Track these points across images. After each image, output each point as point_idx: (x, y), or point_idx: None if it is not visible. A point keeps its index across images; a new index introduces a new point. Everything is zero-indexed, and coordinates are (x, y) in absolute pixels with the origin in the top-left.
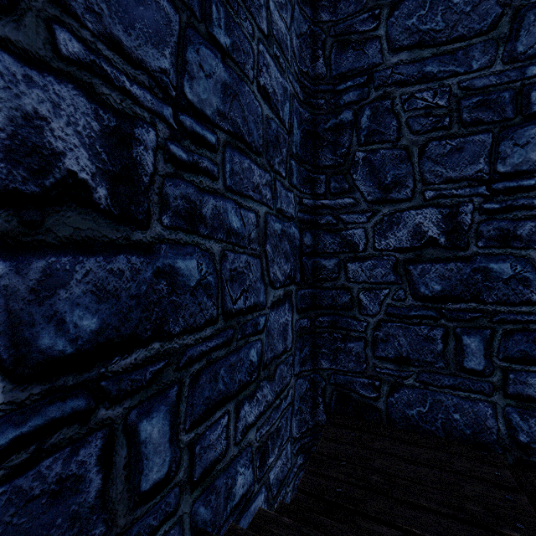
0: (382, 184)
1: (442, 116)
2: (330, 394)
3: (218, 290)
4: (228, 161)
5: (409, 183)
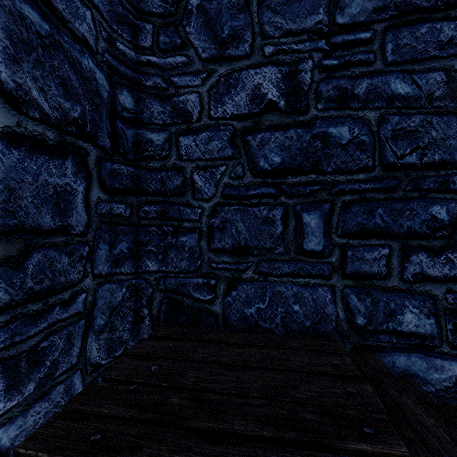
0: (218, 38)
1: None
2: (159, 304)
3: None
4: None
5: (247, 37)
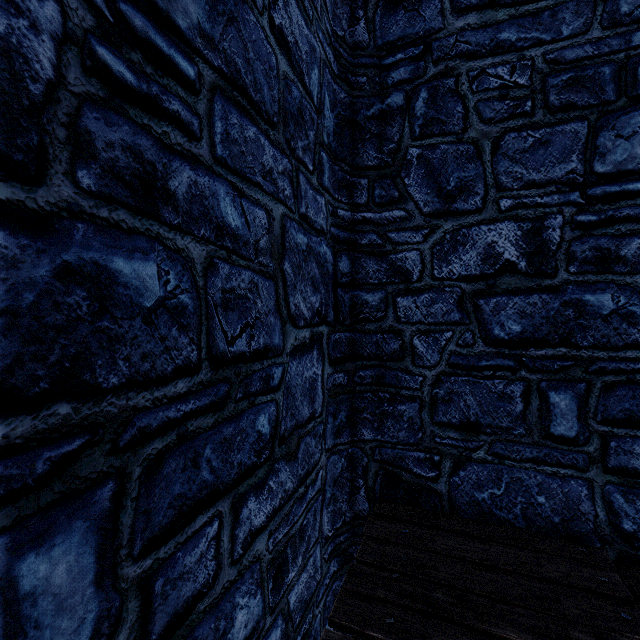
0: (443, 191)
1: (522, 99)
2: (374, 475)
3: (200, 319)
4: (219, 116)
5: (478, 189)
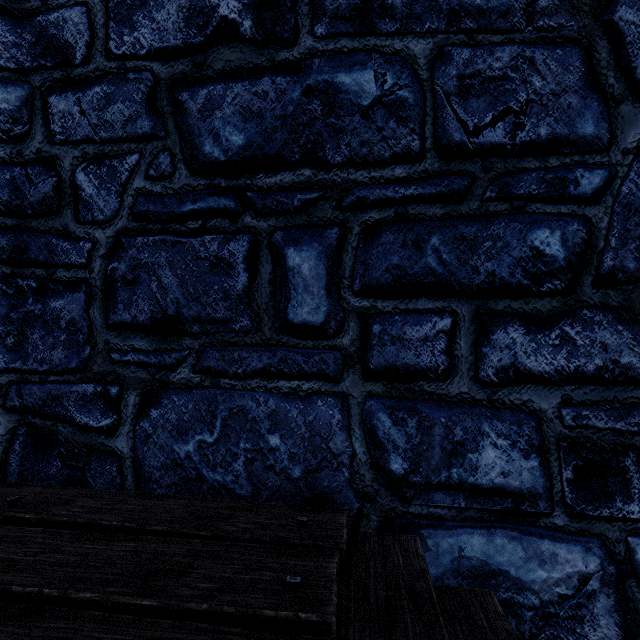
0: None
1: None
2: (6, 438)
3: None
4: None
5: None
